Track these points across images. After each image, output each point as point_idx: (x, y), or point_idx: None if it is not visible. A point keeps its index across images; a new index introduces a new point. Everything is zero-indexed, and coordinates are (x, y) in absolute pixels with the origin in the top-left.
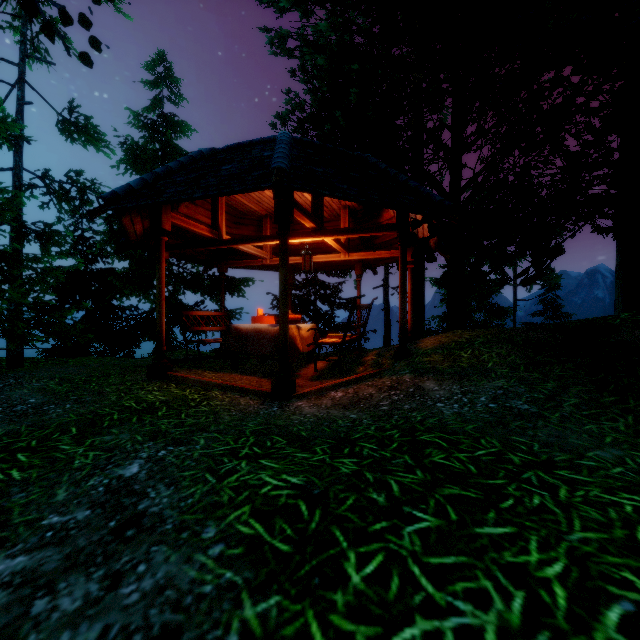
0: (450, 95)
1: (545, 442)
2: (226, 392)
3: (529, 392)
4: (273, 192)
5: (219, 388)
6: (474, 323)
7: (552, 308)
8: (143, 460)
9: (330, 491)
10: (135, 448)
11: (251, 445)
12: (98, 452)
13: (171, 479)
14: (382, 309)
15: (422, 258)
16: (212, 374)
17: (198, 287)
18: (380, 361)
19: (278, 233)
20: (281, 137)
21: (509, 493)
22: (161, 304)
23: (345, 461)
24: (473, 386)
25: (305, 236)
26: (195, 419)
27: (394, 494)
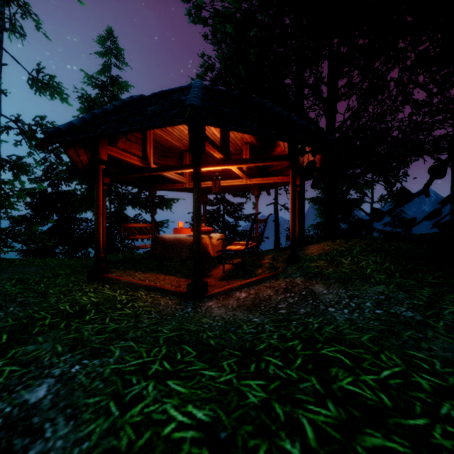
0: (326, 58)
1: (444, 359)
2: (150, 292)
3: (409, 298)
4: (187, 125)
5: (145, 288)
6: (341, 231)
7: (398, 220)
8: (53, 379)
9: (238, 435)
10: (51, 362)
11: (162, 358)
12: (15, 367)
13: (73, 409)
14: (273, 220)
15: (303, 183)
16: (141, 274)
17: (137, 204)
18: (275, 264)
19: (192, 161)
20: (195, 84)
21: (439, 443)
22: (99, 219)
23: (252, 384)
24: (357, 291)
25: (215, 165)
26: (117, 324)
27: (310, 443)
